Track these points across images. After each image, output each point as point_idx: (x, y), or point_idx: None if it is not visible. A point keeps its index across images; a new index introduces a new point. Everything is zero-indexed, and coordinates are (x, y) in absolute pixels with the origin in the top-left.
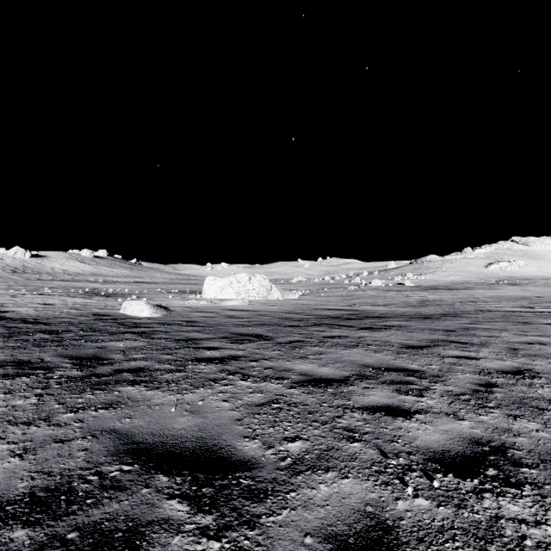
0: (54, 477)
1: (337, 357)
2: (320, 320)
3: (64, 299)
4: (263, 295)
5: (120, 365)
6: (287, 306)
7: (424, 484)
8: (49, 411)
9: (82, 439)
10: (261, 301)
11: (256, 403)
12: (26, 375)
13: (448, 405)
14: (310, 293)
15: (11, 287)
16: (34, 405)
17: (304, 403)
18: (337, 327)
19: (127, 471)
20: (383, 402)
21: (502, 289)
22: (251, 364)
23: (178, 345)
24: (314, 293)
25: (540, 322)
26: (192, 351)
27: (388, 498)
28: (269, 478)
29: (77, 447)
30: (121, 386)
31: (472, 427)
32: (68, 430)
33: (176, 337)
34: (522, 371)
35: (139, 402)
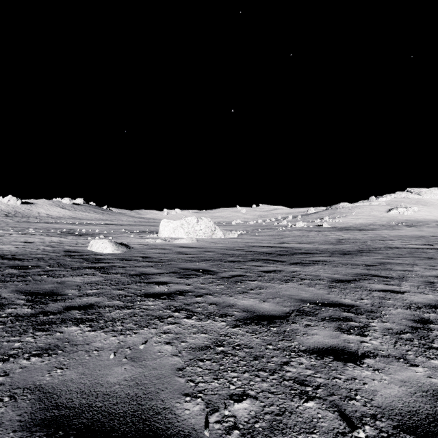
0: None
1: (275, 292)
2: (257, 256)
3: (43, 238)
4: (209, 235)
5: (71, 301)
6: (229, 243)
7: None
8: None
9: None
10: (206, 240)
11: (199, 346)
12: None
13: (393, 346)
14: (246, 233)
15: (2, 228)
16: None
17: (248, 345)
18: (272, 262)
19: None
20: (328, 343)
21: (402, 230)
22: (196, 300)
23: (131, 280)
24: (250, 233)
25: None
26: (143, 286)
27: None
28: None
29: None
30: (66, 325)
31: (428, 375)
32: None
33: (131, 272)
34: None
35: (77, 346)
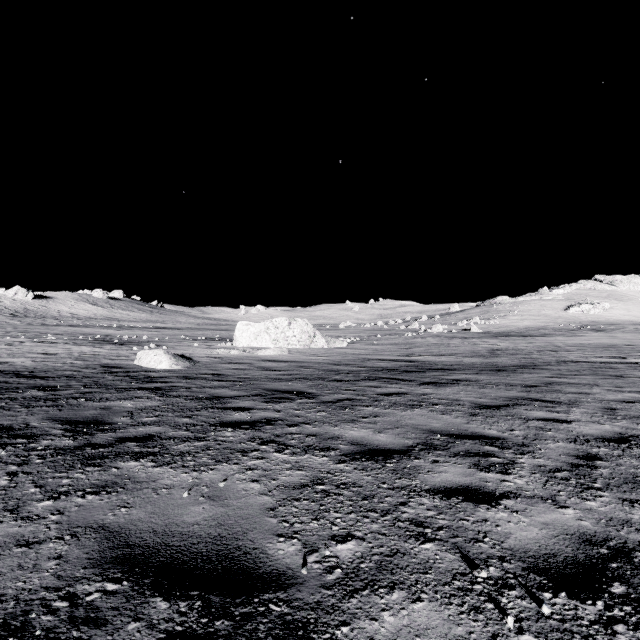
0: (5, 604)
1: (396, 420)
2: (373, 373)
3: (69, 347)
4: (306, 343)
5: (124, 431)
6: (334, 355)
7: (529, 610)
8: (20, 498)
9: (56, 540)
10: (302, 350)
11: (294, 484)
12: (2, 446)
13: (542, 486)
14: (360, 340)
15: (8, 334)
16: (3, 489)
17: (357, 484)
18: (394, 382)
19: (112, 592)
20: (459, 482)
21: (585, 336)
22: (290, 430)
23: (200, 405)
24: (365, 340)
25: (635, 375)
26: (217, 413)
27: (481, 636)
28: (312, 602)
29: (47, 553)
30: (122, 460)
31: (579, 518)
32: (40, 526)
33: (199, 394)
34: (626, 438)
35: (141, 483)
